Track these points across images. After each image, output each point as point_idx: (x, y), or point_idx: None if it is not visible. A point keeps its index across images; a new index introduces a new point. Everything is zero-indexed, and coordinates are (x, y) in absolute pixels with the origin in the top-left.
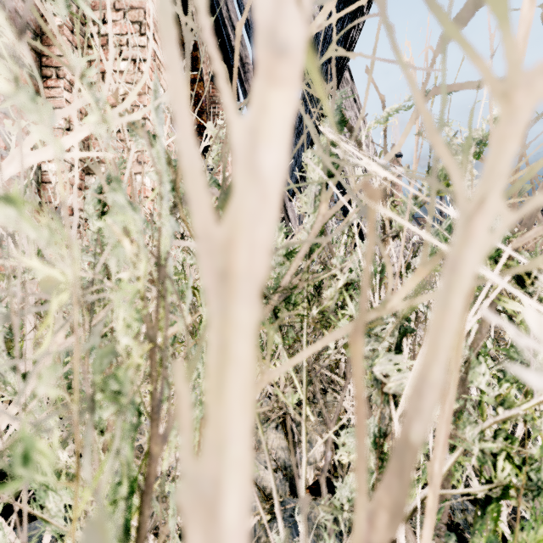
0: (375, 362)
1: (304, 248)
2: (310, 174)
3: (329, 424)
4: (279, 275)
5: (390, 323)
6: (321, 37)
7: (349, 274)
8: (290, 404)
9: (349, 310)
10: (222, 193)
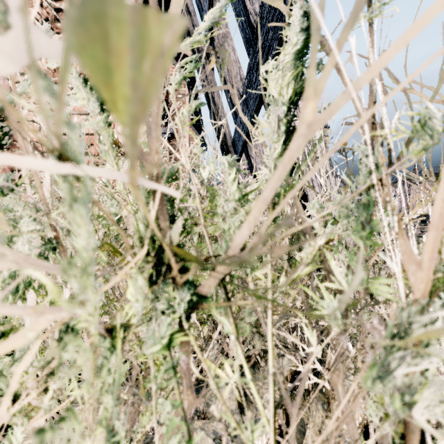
0: (416, 398)
1: (271, 184)
2: (272, 91)
3: (290, 409)
4: (229, 226)
5: (440, 321)
6: (267, 5)
7: (333, 227)
8: (248, 441)
9: (336, 281)
10: (71, 1)
